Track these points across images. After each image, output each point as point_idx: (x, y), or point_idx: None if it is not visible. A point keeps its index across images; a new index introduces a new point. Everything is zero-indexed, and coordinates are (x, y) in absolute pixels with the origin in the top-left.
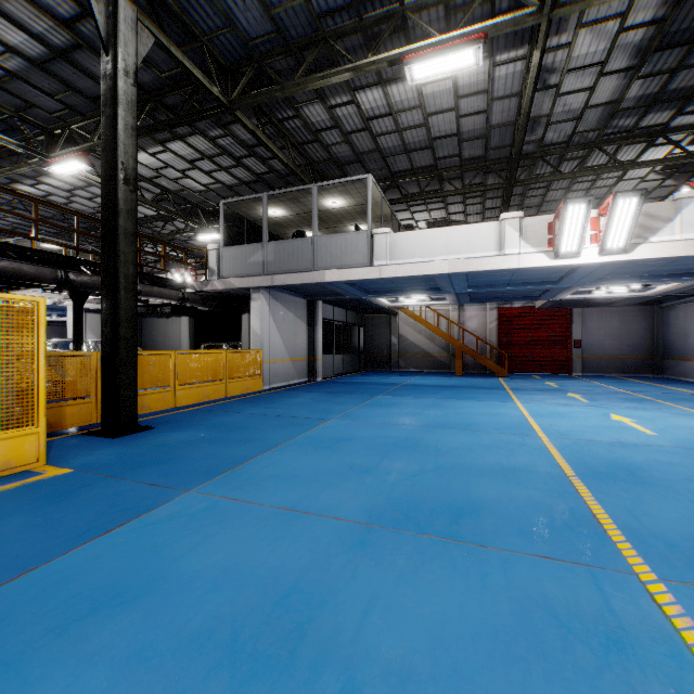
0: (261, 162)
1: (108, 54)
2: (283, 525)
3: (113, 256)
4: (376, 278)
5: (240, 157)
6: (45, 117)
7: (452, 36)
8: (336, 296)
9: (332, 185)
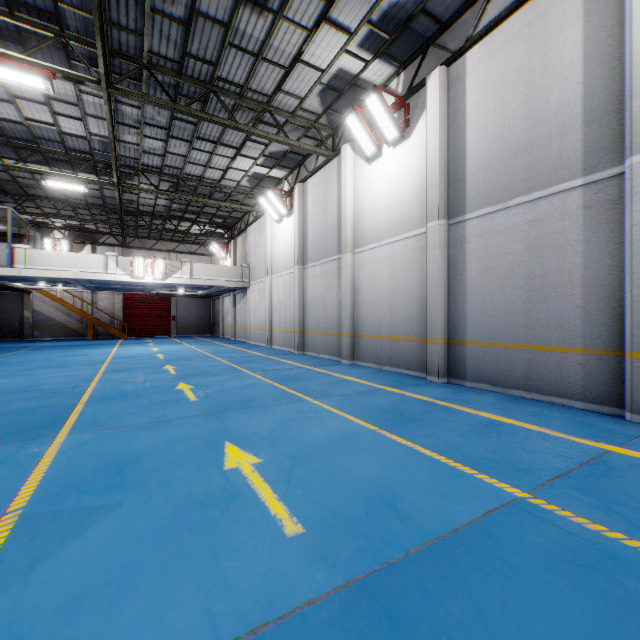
0: None
1: None
2: None
3: None
4: (18, 275)
5: None
6: None
7: (71, 175)
8: None
9: None
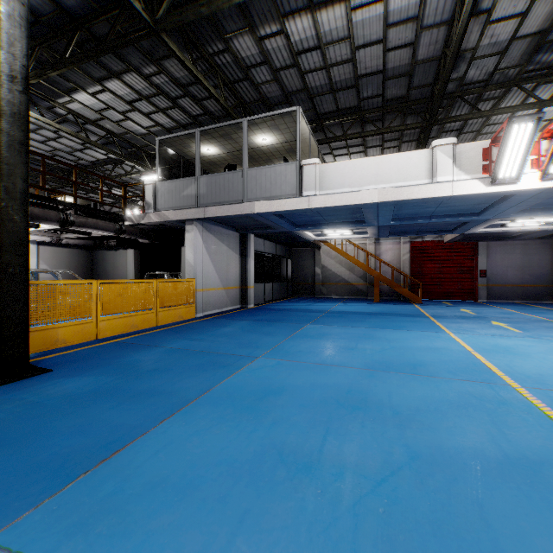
0: (196, 102)
1: None
2: None
3: None
4: (305, 208)
5: (175, 98)
6: None
7: None
8: (266, 229)
9: (261, 119)
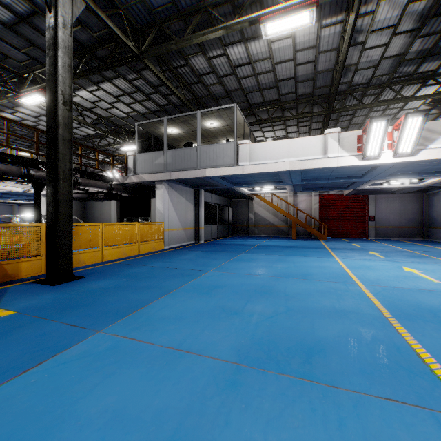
0: (163, 97)
1: (51, 12)
2: (169, 364)
3: (54, 156)
4: (240, 173)
5: (149, 94)
6: (16, 65)
7: (294, 3)
8: (213, 186)
9: (210, 112)
